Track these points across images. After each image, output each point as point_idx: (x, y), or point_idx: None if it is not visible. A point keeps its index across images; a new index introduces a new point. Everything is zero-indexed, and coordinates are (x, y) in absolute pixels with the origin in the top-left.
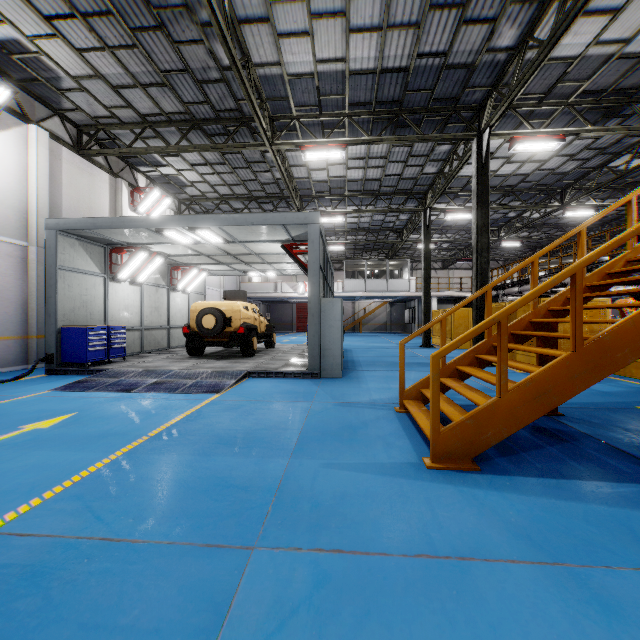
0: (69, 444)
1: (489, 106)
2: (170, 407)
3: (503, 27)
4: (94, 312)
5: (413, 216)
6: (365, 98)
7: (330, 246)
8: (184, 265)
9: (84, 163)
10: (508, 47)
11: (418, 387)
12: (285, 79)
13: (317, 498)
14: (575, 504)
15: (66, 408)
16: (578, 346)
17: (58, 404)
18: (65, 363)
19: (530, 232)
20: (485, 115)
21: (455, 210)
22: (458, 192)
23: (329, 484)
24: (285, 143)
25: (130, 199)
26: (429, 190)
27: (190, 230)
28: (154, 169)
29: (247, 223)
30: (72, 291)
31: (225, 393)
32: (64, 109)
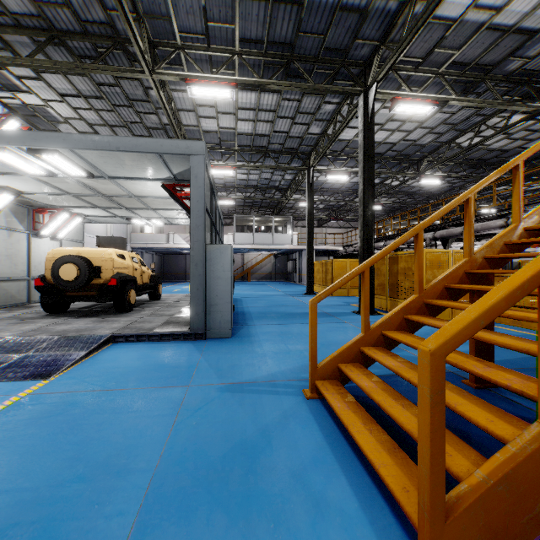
0: None
1: (376, 62)
2: None
3: None
4: None
5: (297, 176)
6: (256, 34)
7: (221, 200)
8: (51, 208)
9: None
10: None
11: (335, 361)
12: None
13: None
14: None
15: None
16: None
17: None
18: None
19: (389, 197)
20: (372, 71)
21: (334, 171)
22: (337, 155)
23: None
24: (168, 73)
25: None
26: (313, 151)
27: (30, 152)
28: (12, 95)
29: (110, 147)
30: None
31: (60, 376)
32: None
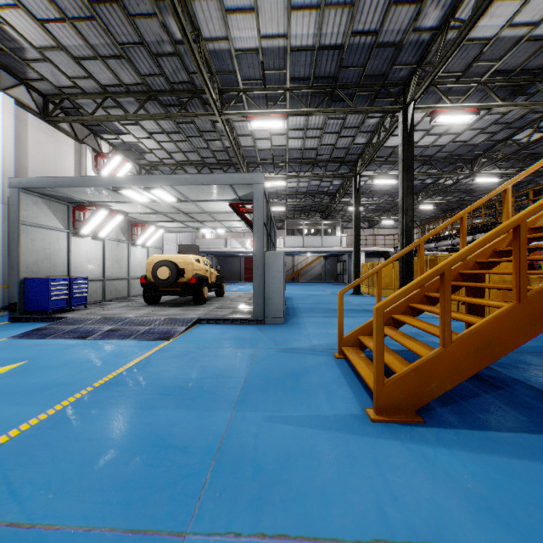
0: (9, 397)
1: (414, 82)
2: (120, 354)
3: (428, 8)
4: (57, 264)
5: (345, 182)
6: (304, 73)
7: (273, 207)
8: (143, 222)
9: (50, 129)
10: (432, 28)
11: (356, 334)
12: (232, 54)
13: (260, 461)
14: (529, 464)
15: (19, 356)
16: (521, 297)
17: (12, 352)
18: (28, 311)
19: (444, 196)
20: (410, 90)
21: (381, 176)
22: (384, 161)
23: (272, 442)
24: (233, 113)
25: (94, 163)
26: (359, 158)
27: (145, 189)
28: (116, 137)
29: (197, 183)
30: (36, 245)
31: (175, 340)
32: (30, 79)
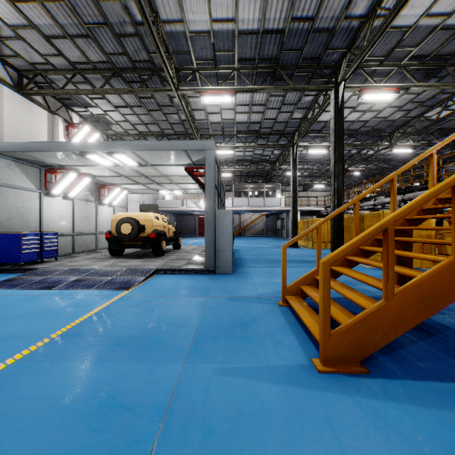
0: None
1: (344, 64)
2: (82, 304)
3: None
4: (30, 221)
5: (284, 151)
6: (250, 55)
7: (223, 173)
8: (109, 184)
9: (25, 101)
10: (361, 16)
11: (298, 284)
12: (187, 36)
13: (209, 421)
14: None
15: None
16: None
17: None
18: (2, 263)
19: (366, 164)
20: (341, 71)
21: (315, 146)
22: (317, 133)
23: (222, 398)
24: (188, 89)
25: (66, 132)
26: (296, 131)
27: (108, 154)
28: (85, 109)
29: (155, 148)
30: (9, 203)
31: (134, 289)
32: (6, 55)
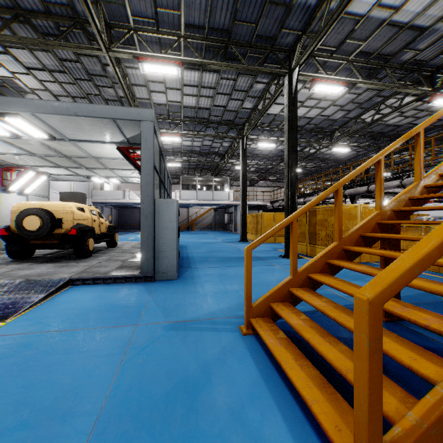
0: None
1: (298, 49)
2: None
3: None
4: None
5: (233, 144)
6: (199, 21)
7: (169, 163)
8: (19, 167)
9: None
10: None
11: (267, 301)
12: None
13: None
14: None
15: None
16: None
17: None
18: None
19: (307, 162)
20: (295, 56)
21: (264, 140)
22: (266, 127)
23: None
24: (122, 51)
25: None
26: (246, 122)
27: None
28: None
29: (69, 112)
30: None
31: (18, 318)
32: None
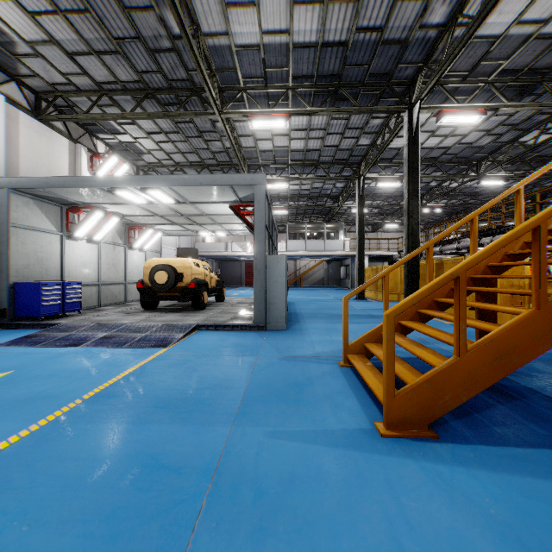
0: None
1: (419, 81)
2: (114, 363)
3: (435, 4)
4: (50, 268)
5: (348, 184)
6: (307, 71)
7: (275, 210)
8: (140, 225)
9: (43, 128)
10: (439, 24)
11: (362, 341)
12: (233, 50)
13: (261, 483)
14: None
15: (5, 366)
16: (541, 303)
17: None
18: (19, 317)
19: (448, 200)
20: (416, 90)
21: (385, 179)
22: (388, 163)
23: (275, 461)
24: (233, 112)
25: (89, 164)
26: (363, 160)
27: (141, 190)
28: (112, 136)
29: (196, 183)
30: (27, 248)
31: (172, 347)
32: (22, 75)
